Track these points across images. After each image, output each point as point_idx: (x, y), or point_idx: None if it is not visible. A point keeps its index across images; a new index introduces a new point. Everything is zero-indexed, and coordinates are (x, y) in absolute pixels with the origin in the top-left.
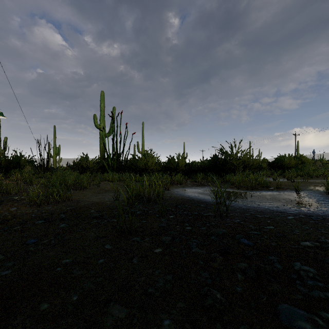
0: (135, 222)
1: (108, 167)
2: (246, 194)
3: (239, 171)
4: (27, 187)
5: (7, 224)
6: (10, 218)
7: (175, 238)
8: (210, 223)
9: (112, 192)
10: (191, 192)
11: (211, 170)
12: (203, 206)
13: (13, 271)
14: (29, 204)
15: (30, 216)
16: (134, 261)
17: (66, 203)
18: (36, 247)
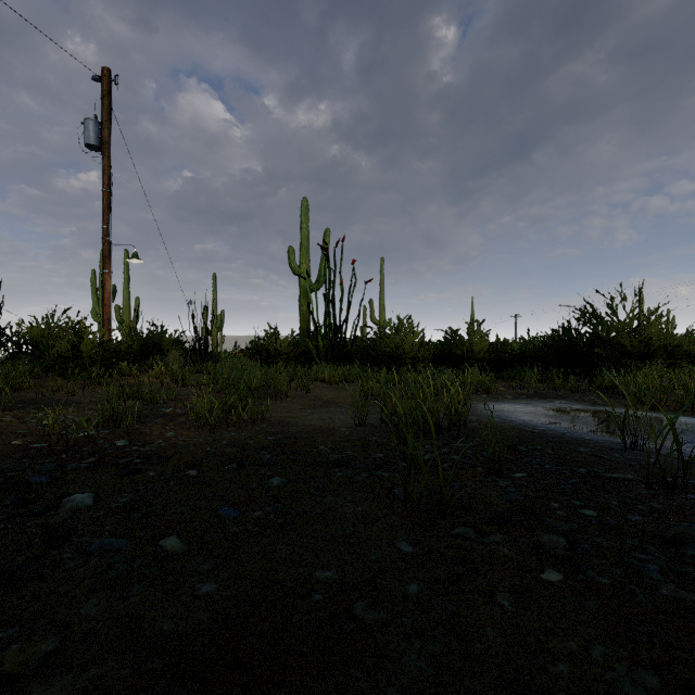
0: (435, 484)
1: (316, 354)
2: (686, 423)
3: (635, 365)
4: (179, 390)
5: (169, 465)
6: (171, 453)
7: (578, 543)
8: (646, 503)
9: (340, 405)
10: (525, 413)
11: (552, 362)
12: (588, 453)
13: (220, 587)
14: (193, 425)
15: (204, 451)
16: (505, 604)
17: (261, 427)
18: (244, 527)
